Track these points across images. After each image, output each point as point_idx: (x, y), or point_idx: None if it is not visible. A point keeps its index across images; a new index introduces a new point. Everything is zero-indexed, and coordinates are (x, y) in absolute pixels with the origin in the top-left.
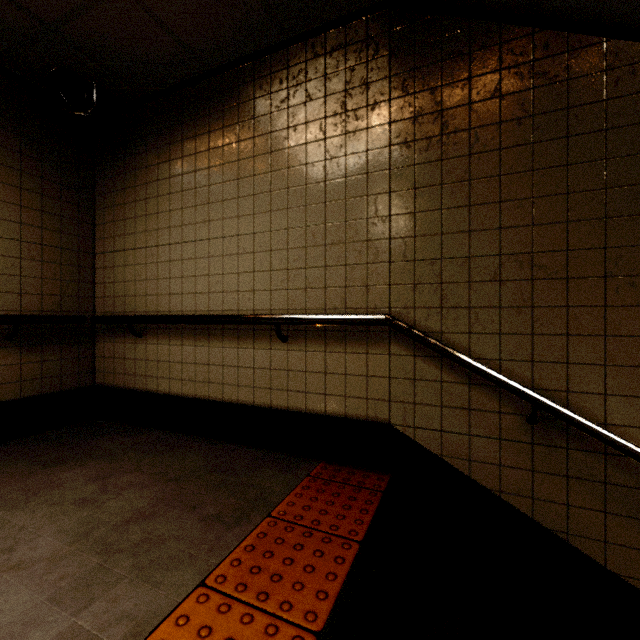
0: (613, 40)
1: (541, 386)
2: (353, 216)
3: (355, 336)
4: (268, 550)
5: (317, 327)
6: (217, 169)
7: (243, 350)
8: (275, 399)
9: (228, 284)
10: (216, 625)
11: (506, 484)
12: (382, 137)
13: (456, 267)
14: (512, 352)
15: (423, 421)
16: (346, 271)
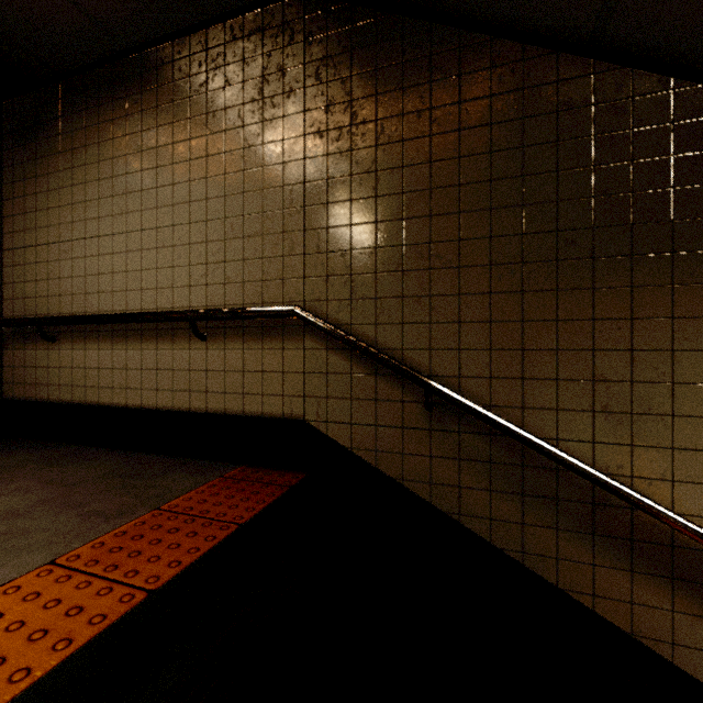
0: (497, 39)
1: (438, 373)
2: (270, 207)
3: (272, 331)
4: (139, 534)
5: (235, 324)
6: (135, 156)
7: (162, 351)
8: (194, 402)
9: (147, 281)
10: (47, 591)
11: (408, 472)
12: (297, 126)
13: (364, 258)
14: (413, 341)
15: (335, 415)
16: (263, 264)
